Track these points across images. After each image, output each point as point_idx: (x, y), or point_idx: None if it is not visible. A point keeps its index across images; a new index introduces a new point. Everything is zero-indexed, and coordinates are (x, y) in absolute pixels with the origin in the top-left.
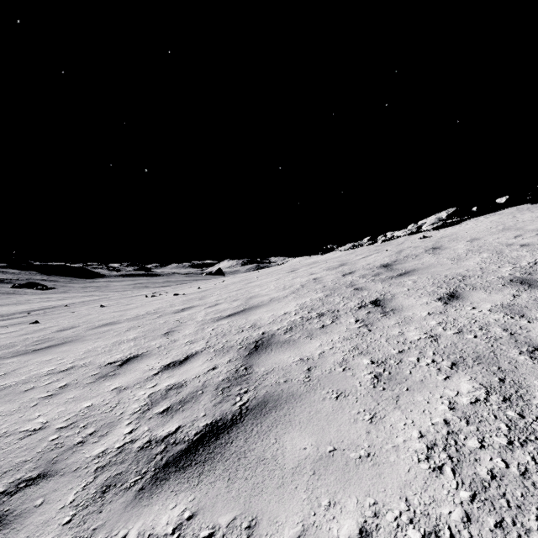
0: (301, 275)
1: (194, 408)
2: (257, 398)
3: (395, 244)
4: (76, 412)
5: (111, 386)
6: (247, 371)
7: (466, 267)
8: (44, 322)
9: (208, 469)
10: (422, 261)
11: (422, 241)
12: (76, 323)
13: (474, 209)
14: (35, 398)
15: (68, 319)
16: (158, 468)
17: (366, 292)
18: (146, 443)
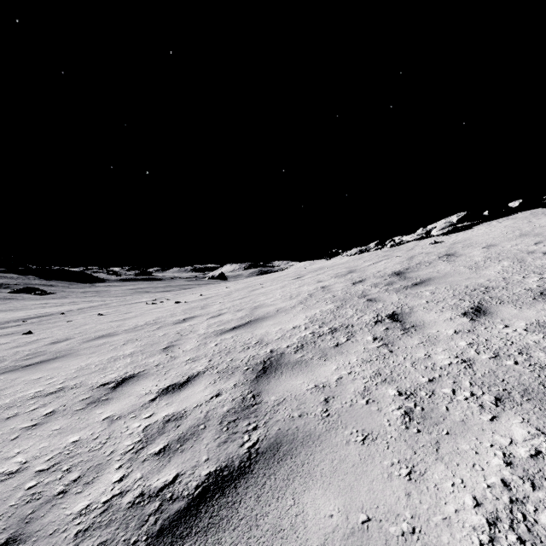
0: (308, 282)
1: (195, 448)
2: (268, 438)
3: (405, 249)
4: (60, 449)
5: (102, 414)
6: (255, 399)
7: (486, 277)
8: (38, 332)
9: (211, 542)
10: (437, 269)
11: (434, 247)
12: (71, 334)
13: (486, 213)
14: (17, 428)
15: (63, 329)
16: (151, 537)
17: (381, 304)
18: (138, 497)
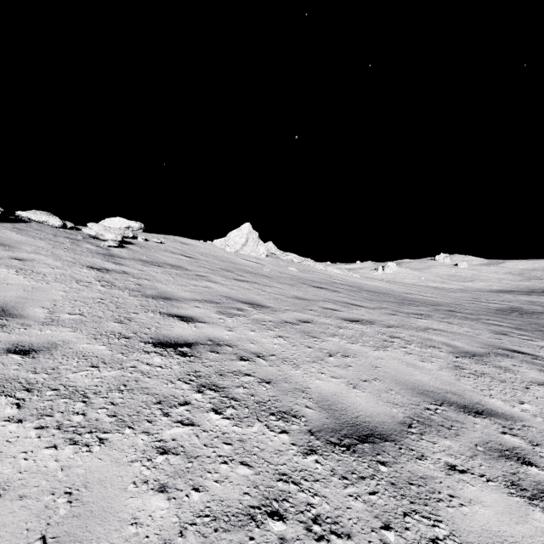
0: None
1: None
2: None
3: None
4: None
5: None
6: None
7: None
8: None
9: None
10: None
11: None
12: None
13: None
14: None
15: None
16: None
17: None
18: None
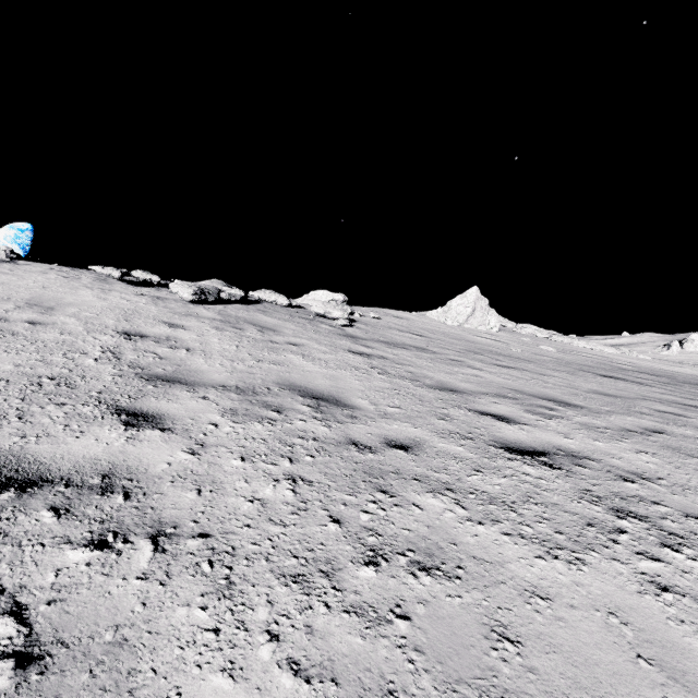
0: None
1: None
2: None
3: None
4: None
5: None
6: None
7: (2, 360)
8: None
9: None
10: None
11: None
12: None
13: None
14: None
15: None
16: None
17: None
18: None
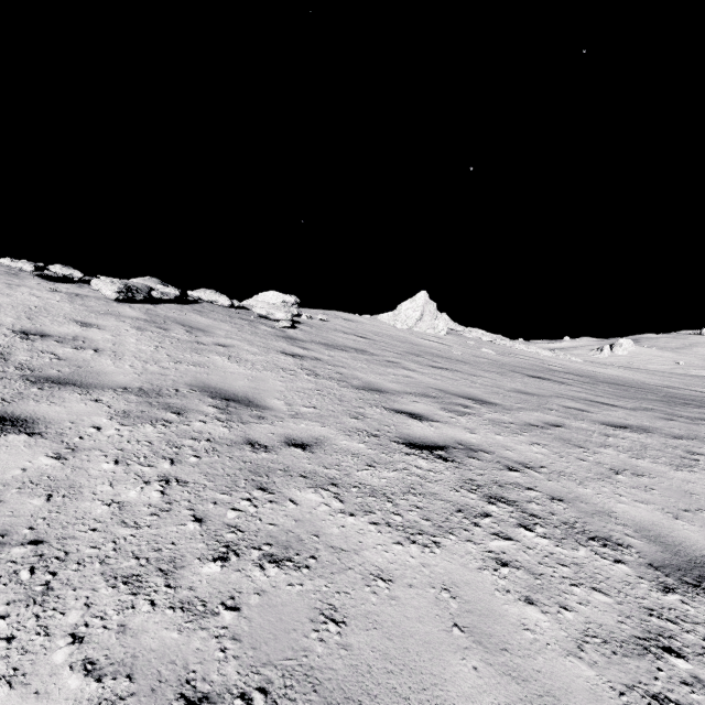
0: None
1: None
2: None
3: None
4: None
5: None
6: None
7: None
8: None
9: None
10: None
11: None
12: None
13: None
14: None
15: None
16: None
17: None
18: None
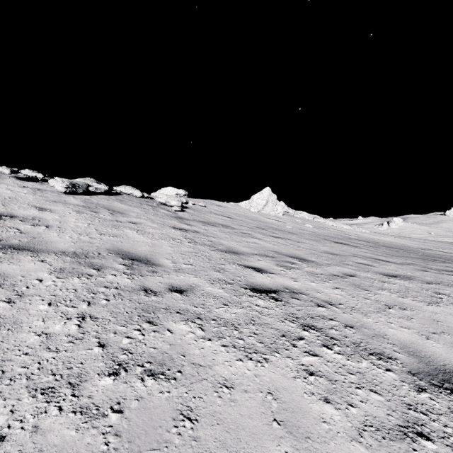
0: None
1: None
2: None
3: None
4: None
5: None
6: None
7: None
8: None
9: None
10: None
11: None
12: None
13: None
14: None
15: None
16: None
17: None
18: None
